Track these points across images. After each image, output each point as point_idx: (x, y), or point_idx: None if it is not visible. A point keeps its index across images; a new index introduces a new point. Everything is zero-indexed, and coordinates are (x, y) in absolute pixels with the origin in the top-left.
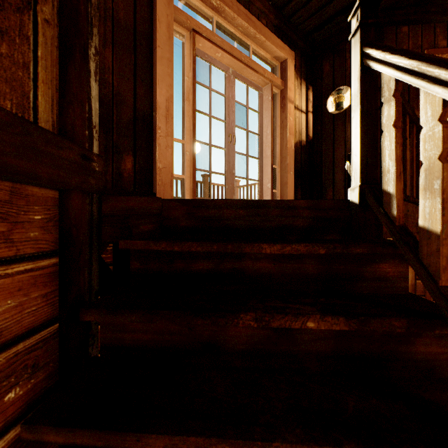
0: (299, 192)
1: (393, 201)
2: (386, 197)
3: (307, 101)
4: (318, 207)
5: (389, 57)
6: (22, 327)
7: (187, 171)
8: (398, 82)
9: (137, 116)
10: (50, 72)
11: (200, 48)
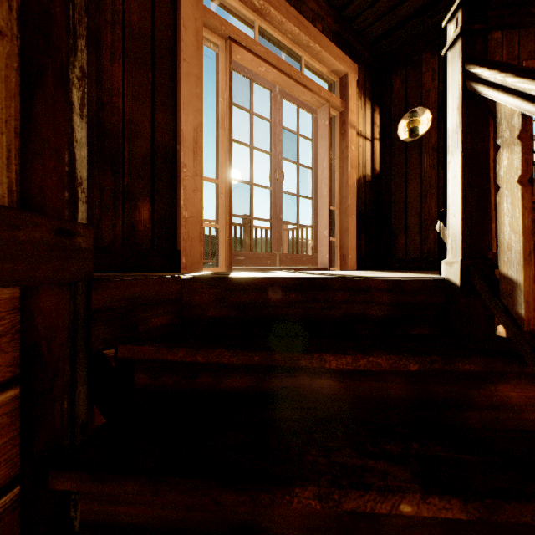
0: (362, 240)
1: (519, 294)
2: (505, 285)
3: (373, 126)
4: (402, 289)
5: (512, 81)
6: None
7: (222, 219)
8: (527, 118)
9: (156, 151)
10: (3, 108)
11: (238, 61)
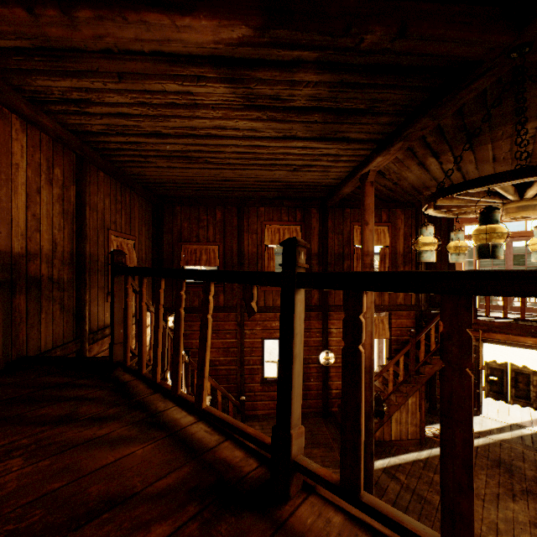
0: None
1: None
2: None
3: None
4: None
5: None
6: (410, 326)
7: None
8: None
9: None
10: (413, 296)
11: None
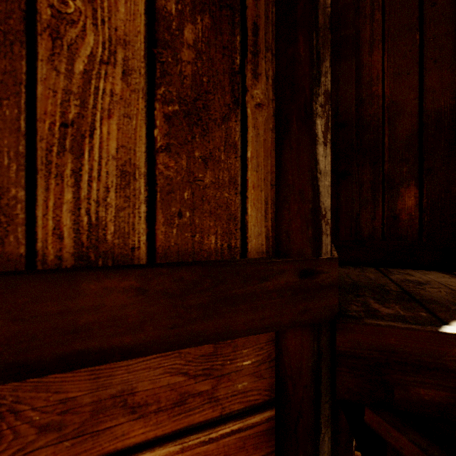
0: None
1: None
2: None
3: None
4: None
5: None
6: None
7: None
8: None
9: (424, 122)
10: (262, 168)
11: None
